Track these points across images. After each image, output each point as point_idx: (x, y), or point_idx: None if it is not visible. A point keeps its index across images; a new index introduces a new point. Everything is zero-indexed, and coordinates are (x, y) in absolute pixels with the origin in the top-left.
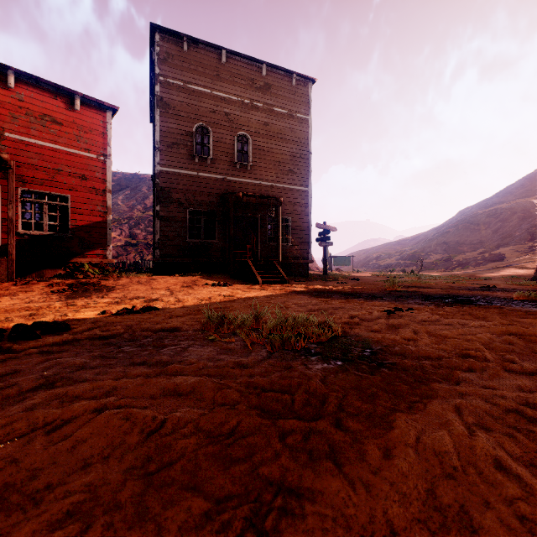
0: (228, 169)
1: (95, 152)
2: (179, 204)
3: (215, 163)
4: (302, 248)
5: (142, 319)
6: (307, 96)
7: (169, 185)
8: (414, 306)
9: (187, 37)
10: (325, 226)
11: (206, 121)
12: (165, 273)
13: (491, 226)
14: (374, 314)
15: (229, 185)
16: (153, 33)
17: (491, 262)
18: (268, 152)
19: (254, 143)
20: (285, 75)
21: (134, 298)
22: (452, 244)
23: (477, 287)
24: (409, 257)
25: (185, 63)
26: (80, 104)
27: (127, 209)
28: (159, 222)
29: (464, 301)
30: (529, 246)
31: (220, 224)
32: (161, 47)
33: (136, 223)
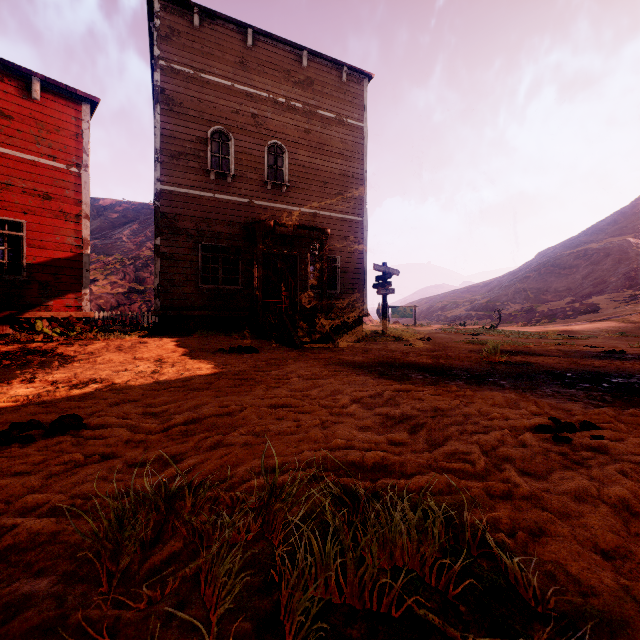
0: (256, 190)
1: (64, 160)
2: (188, 236)
3: (238, 181)
4: (355, 297)
5: (2, 474)
6: (361, 97)
7: (173, 209)
8: (573, 407)
9: (199, 7)
10: (384, 268)
11: (226, 124)
12: (168, 332)
13: (580, 271)
14: (529, 442)
15: (257, 211)
16: (151, 1)
17: (583, 313)
18: (311, 169)
19: (291, 156)
20: (333, 68)
21: (84, 382)
22: (534, 292)
23: (599, 352)
24: (481, 307)
25: (196, 43)
26: (41, 91)
27: (133, 247)
28: (160, 261)
29: (636, 390)
30: (628, 294)
31: (245, 264)
32: (162, 19)
33: (144, 264)
